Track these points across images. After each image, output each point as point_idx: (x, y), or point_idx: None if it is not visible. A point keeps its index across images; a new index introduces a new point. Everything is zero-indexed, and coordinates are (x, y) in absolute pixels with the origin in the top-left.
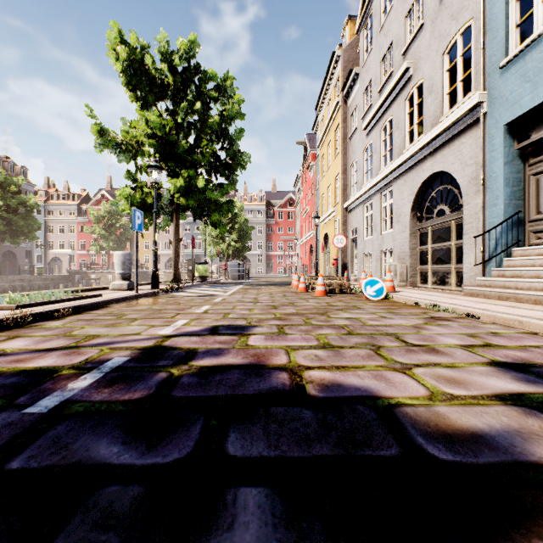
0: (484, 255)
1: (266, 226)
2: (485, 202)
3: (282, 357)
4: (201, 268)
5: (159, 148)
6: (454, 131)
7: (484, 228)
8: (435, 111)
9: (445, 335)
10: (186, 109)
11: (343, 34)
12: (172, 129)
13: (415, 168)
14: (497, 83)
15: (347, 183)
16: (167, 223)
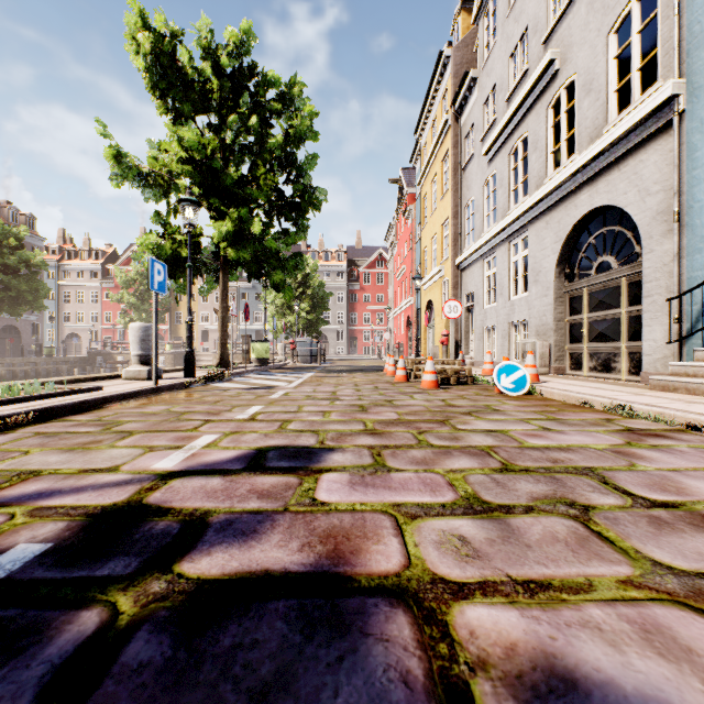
0: (679, 328)
1: (349, 293)
2: (682, 247)
3: (390, 545)
4: (259, 348)
5: (197, 178)
6: (628, 143)
7: (679, 287)
8: (596, 118)
9: (690, 474)
10: (237, 127)
11: (453, 28)
12: (216, 151)
13: (563, 203)
14: (703, 64)
15: (459, 231)
16: (212, 286)
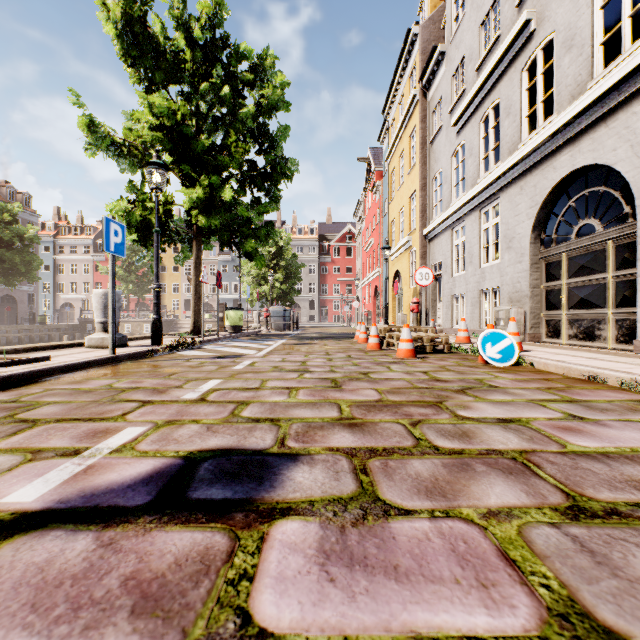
0: None
1: (320, 265)
2: None
3: None
4: (233, 315)
5: (167, 145)
6: (618, 96)
7: None
8: (578, 74)
9: None
10: (210, 99)
11: (420, 8)
12: (187, 117)
13: (539, 167)
14: None
15: (427, 203)
16: (187, 255)
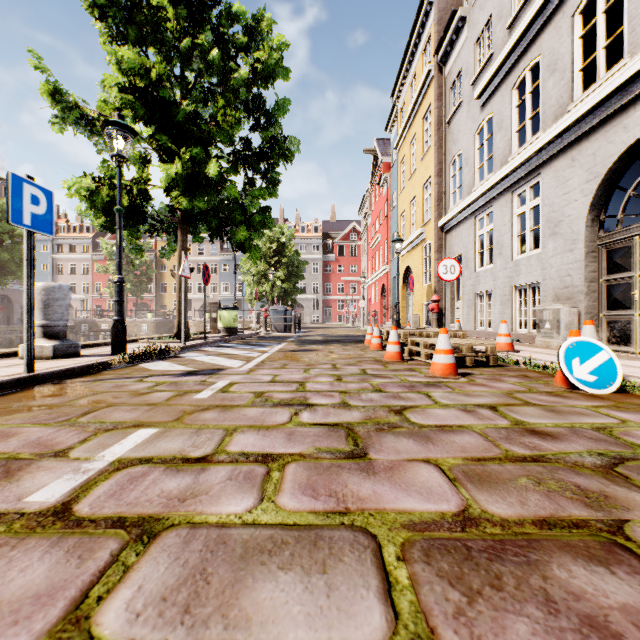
0: None
1: (323, 264)
2: None
3: None
4: (227, 316)
5: (139, 110)
6: None
7: None
8: None
9: None
10: (198, 66)
11: None
12: (163, 77)
13: (601, 129)
14: None
15: (444, 190)
16: (174, 248)
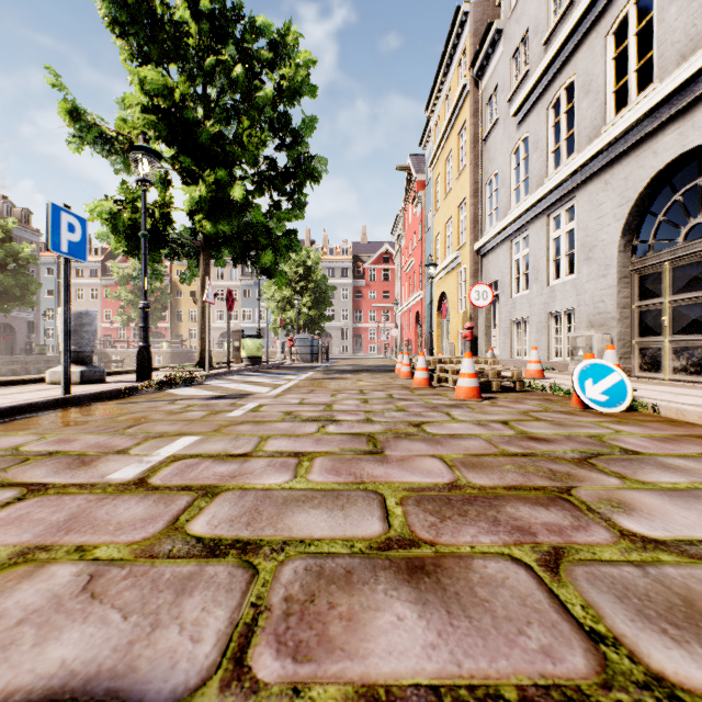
0: None
1: (353, 290)
2: None
3: None
4: (250, 344)
5: (162, 131)
6: None
7: None
8: (692, 25)
9: None
10: (221, 83)
11: None
12: (187, 97)
13: (633, 153)
14: None
15: (480, 211)
16: (195, 272)
